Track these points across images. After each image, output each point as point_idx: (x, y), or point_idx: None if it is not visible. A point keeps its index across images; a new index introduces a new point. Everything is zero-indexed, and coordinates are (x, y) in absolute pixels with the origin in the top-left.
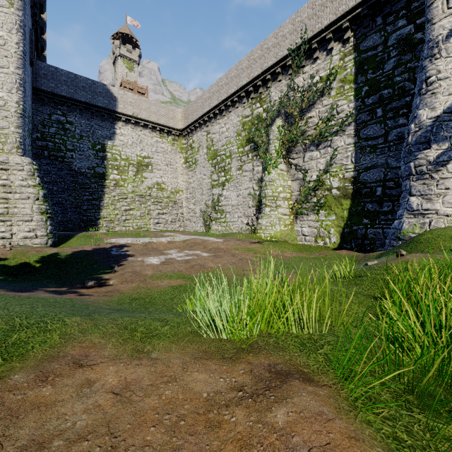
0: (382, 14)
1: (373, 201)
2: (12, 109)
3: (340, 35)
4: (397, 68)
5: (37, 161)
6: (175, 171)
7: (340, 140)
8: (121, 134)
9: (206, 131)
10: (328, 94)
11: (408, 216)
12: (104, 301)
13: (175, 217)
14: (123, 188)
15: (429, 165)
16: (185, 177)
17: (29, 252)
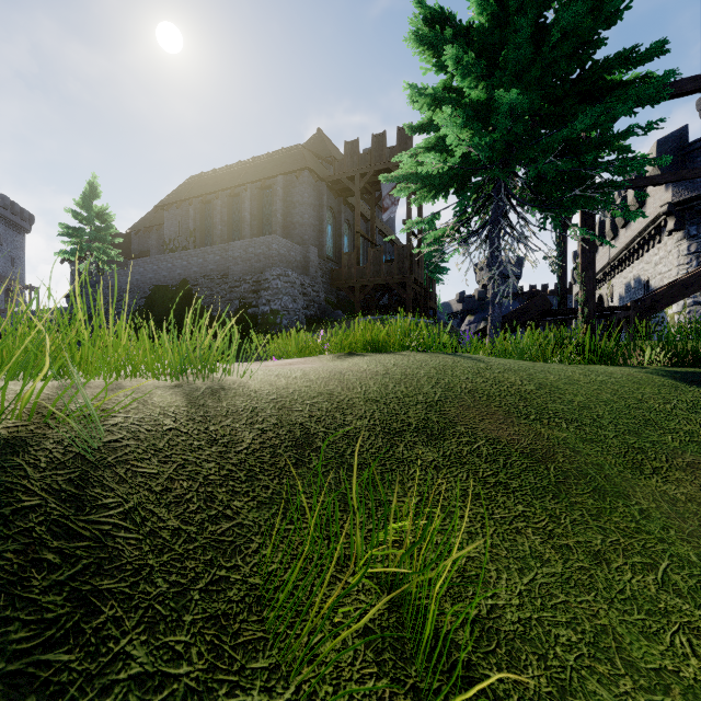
0: None
1: None
2: None
3: None
4: None
5: None
6: None
7: None
8: None
9: None
10: None
11: None
12: None
13: None
14: None
15: None
16: None
17: None
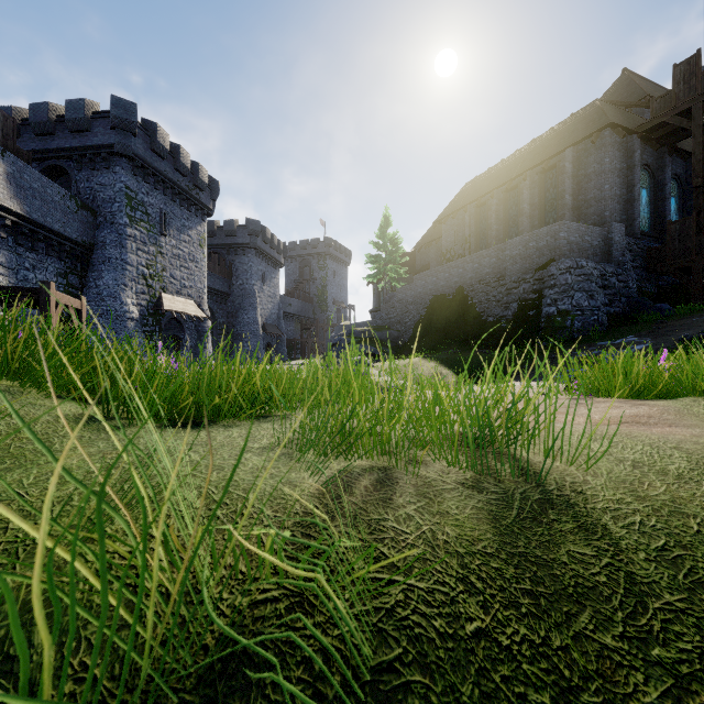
0: None
1: None
2: None
3: None
4: None
5: None
6: None
7: None
8: None
9: None
10: None
11: None
12: None
13: None
14: None
15: None
16: None
17: None
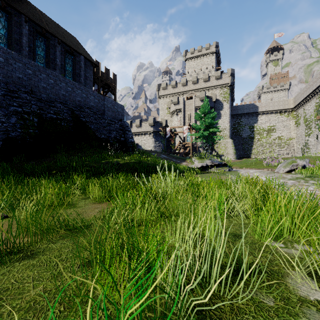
0: None
1: None
2: (228, 128)
3: None
4: None
5: (232, 137)
6: (289, 129)
7: None
8: (260, 120)
9: (303, 108)
10: None
11: None
12: None
13: (288, 151)
14: (261, 141)
15: None
16: (295, 131)
17: None
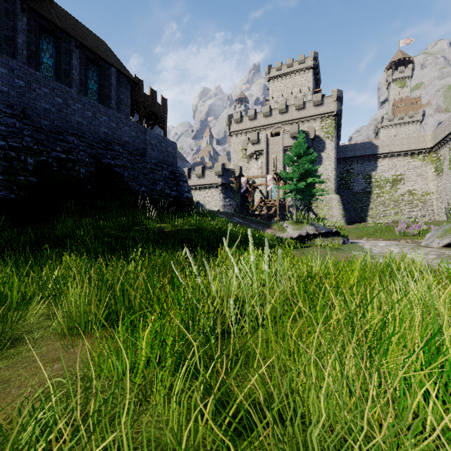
0: None
1: None
2: (332, 178)
3: None
4: None
5: (338, 191)
6: (425, 179)
7: None
8: (380, 166)
9: (448, 148)
10: None
11: None
12: None
13: (424, 213)
14: (382, 197)
15: None
16: (435, 182)
17: None
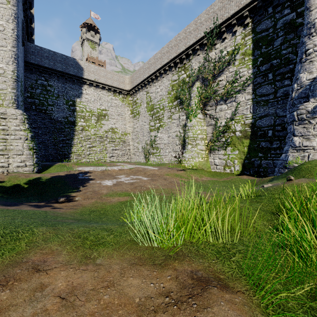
0: (272, 5)
1: (266, 140)
2: (9, 75)
3: (242, 21)
4: (283, 44)
5: (27, 113)
6: (124, 120)
7: (241, 96)
8: (86, 94)
9: (146, 91)
10: (233, 63)
11: (292, 151)
12: (70, 213)
13: (124, 152)
14: (87, 131)
15: (308, 114)
16: (131, 124)
17: (20, 177)
